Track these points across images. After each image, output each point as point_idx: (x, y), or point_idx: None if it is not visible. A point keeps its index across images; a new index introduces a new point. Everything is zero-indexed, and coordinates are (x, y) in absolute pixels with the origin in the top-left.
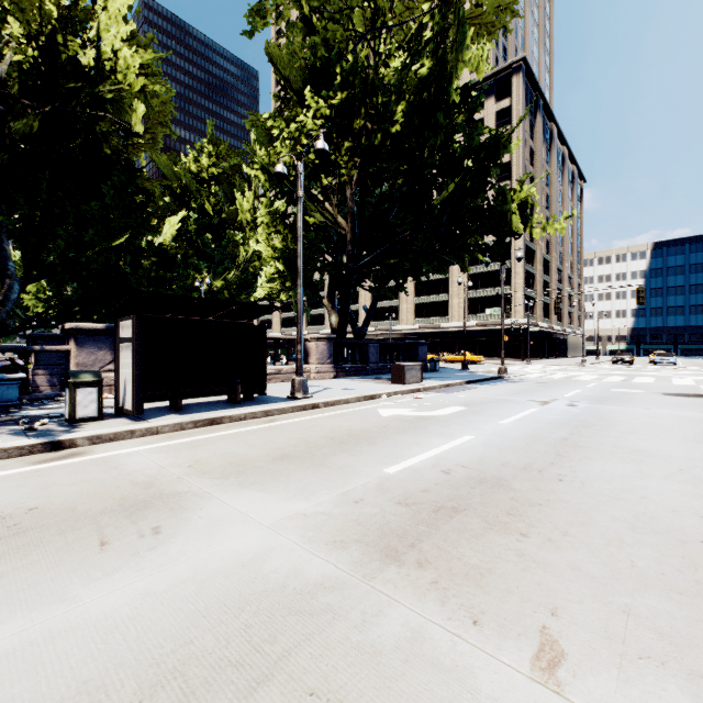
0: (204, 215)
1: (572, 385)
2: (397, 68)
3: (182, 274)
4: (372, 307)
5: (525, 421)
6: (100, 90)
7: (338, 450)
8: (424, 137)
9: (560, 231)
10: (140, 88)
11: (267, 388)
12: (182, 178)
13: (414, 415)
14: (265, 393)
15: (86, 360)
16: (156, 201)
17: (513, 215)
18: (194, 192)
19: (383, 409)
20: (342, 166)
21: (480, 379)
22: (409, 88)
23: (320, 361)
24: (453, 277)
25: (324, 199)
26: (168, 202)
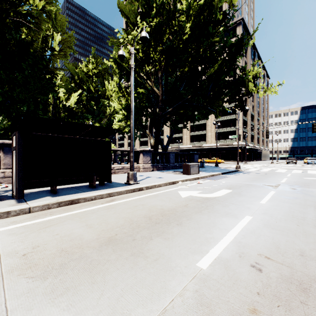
0: (90, 92)
1: (279, 175)
2: (186, 0)
3: (81, 121)
4: (171, 135)
5: (276, 201)
6: (19, 8)
7: (154, 233)
8: (200, 41)
9: (274, 92)
10: (42, 7)
11: (115, 177)
12: (79, 74)
13: (202, 196)
14: (110, 181)
15: (9, 162)
16: (67, 86)
17: (249, 83)
18: (85, 81)
19: (181, 191)
20: (156, 62)
21: (228, 171)
22: (193, 12)
23: (145, 162)
24: (208, 122)
25: (147, 78)
26: (73, 86)
